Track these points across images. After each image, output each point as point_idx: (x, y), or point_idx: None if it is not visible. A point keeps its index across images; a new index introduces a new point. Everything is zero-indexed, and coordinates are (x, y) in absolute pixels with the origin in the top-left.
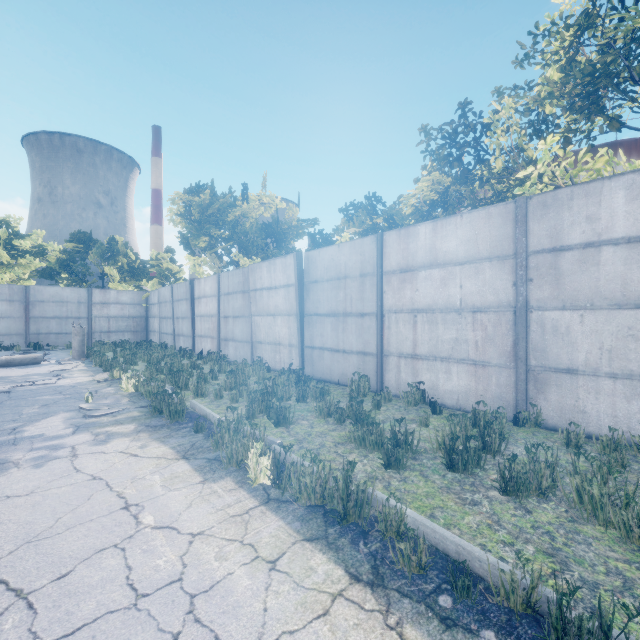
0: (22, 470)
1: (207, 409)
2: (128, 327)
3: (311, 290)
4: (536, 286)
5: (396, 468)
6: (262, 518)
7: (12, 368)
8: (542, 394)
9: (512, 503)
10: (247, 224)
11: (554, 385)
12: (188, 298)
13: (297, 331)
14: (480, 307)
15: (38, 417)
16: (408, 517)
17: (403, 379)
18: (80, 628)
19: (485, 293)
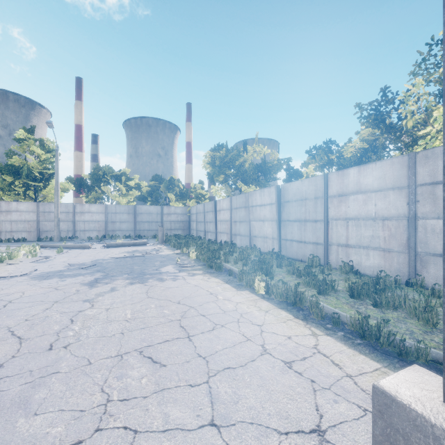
0: (170, 281)
1: (232, 267)
2: (180, 227)
3: (285, 206)
4: (421, 205)
5: (323, 294)
6: (262, 301)
7: (136, 246)
8: (425, 269)
9: (377, 310)
10: (246, 164)
11: (432, 263)
12: (213, 211)
13: (277, 230)
14: (387, 217)
15: (162, 266)
16: (321, 305)
17: (340, 259)
18: (211, 314)
19: (390, 209)
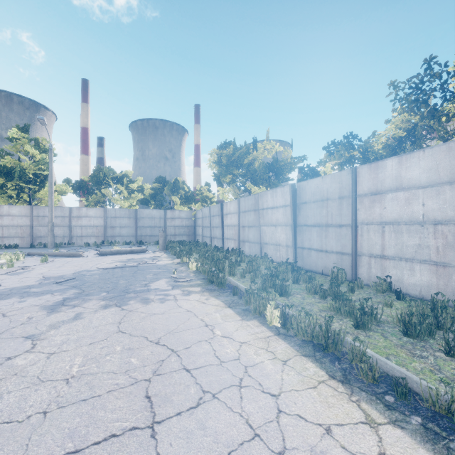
0: (156, 303)
1: (238, 282)
2: (185, 232)
3: (302, 209)
4: None
5: (363, 329)
6: (276, 341)
7: (133, 254)
8: None
9: (454, 362)
10: (256, 164)
11: None
12: (219, 214)
13: (292, 236)
14: (441, 220)
15: (154, 280)
16: (368, 354)
17: (373, 273)
18: (200, 367)
19: (445, 209)
